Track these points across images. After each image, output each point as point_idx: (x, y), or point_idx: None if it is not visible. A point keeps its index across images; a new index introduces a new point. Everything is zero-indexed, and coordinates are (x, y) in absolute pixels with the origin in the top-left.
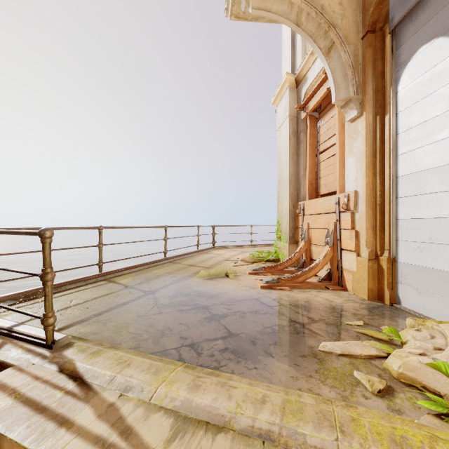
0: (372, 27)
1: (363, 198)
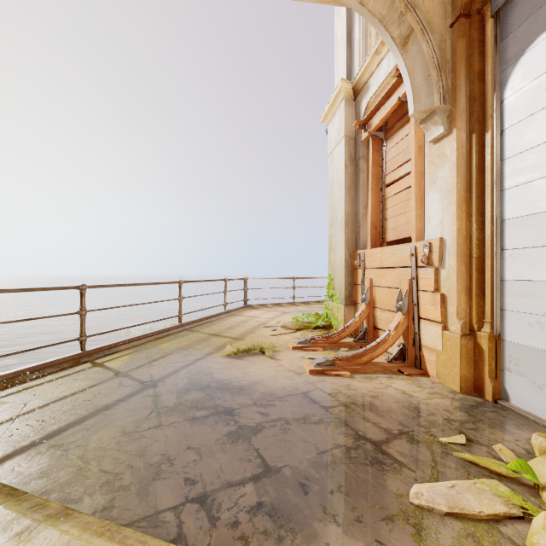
0: (465, 9)
1: (452, 249)
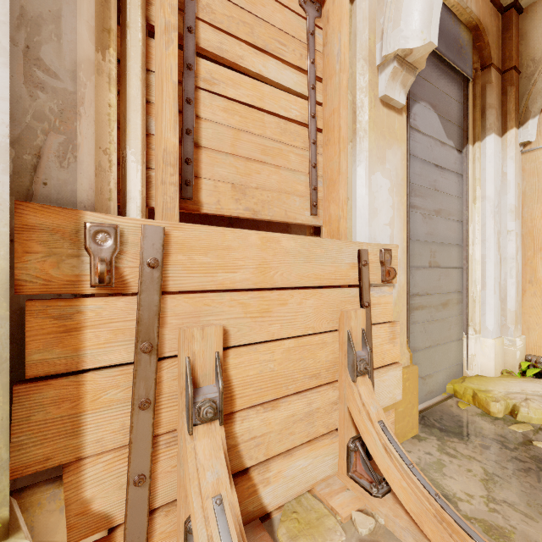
0: None
1: (402, 263)
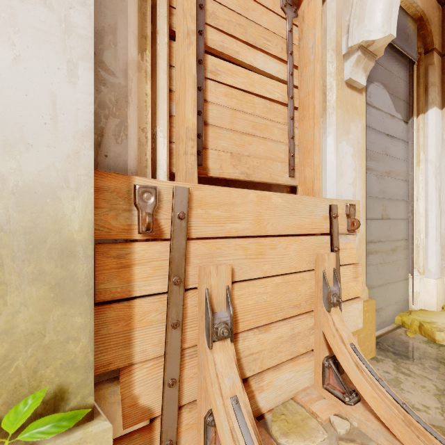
0: None
1: (363, 215)
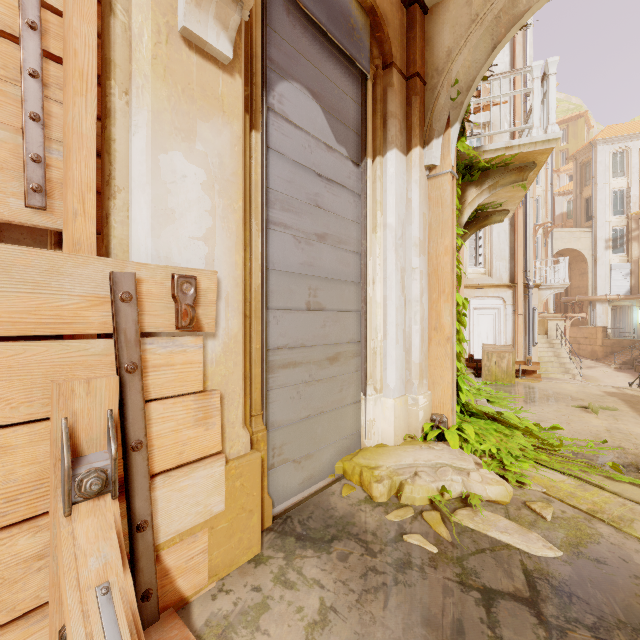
0: None
1: (234, 300)
